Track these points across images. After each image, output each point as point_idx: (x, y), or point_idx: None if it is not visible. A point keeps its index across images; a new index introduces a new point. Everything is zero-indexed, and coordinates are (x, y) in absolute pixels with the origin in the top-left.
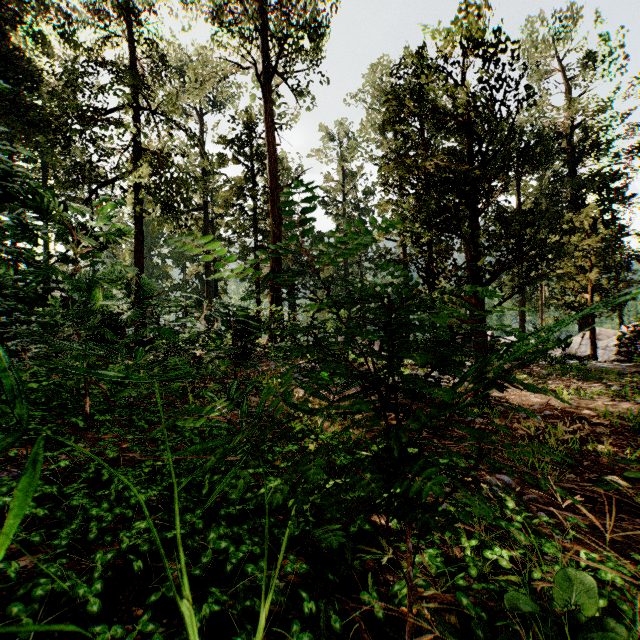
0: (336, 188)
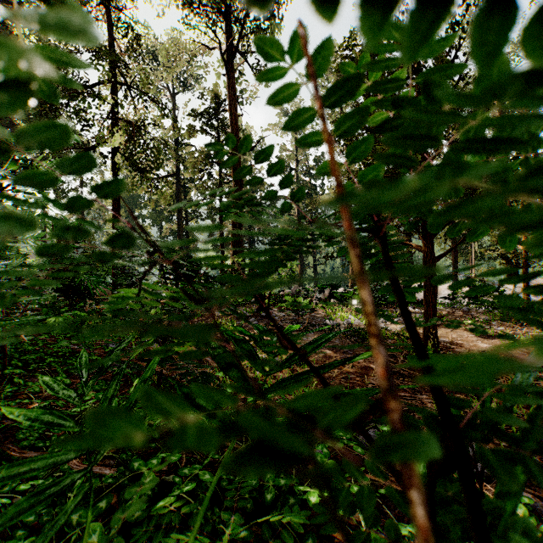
0: (291, 157)
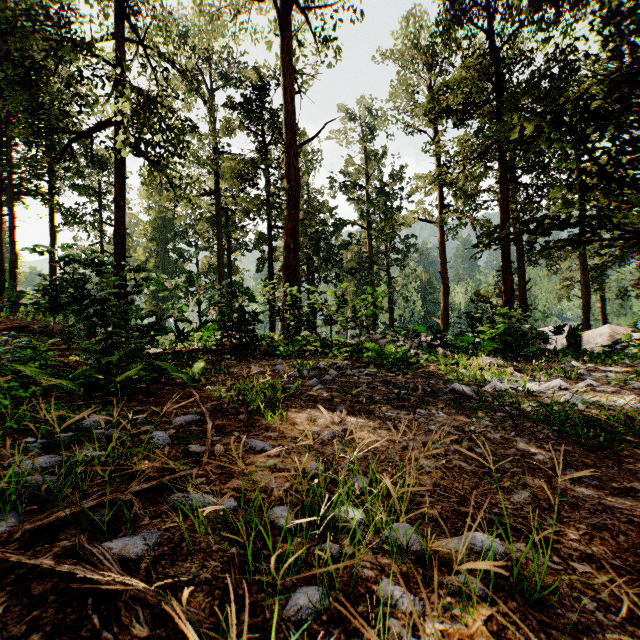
0: (360, 170)
